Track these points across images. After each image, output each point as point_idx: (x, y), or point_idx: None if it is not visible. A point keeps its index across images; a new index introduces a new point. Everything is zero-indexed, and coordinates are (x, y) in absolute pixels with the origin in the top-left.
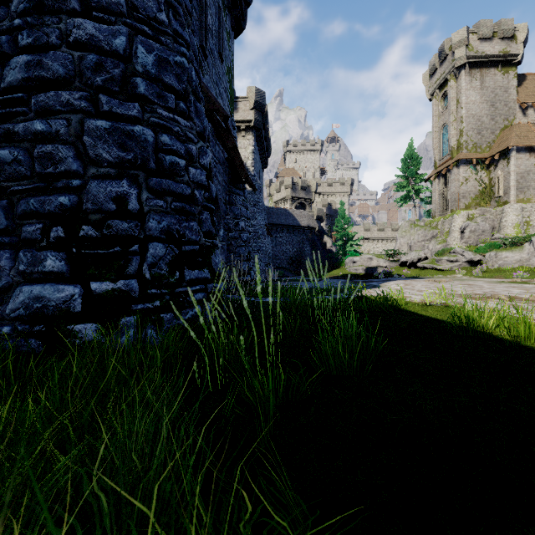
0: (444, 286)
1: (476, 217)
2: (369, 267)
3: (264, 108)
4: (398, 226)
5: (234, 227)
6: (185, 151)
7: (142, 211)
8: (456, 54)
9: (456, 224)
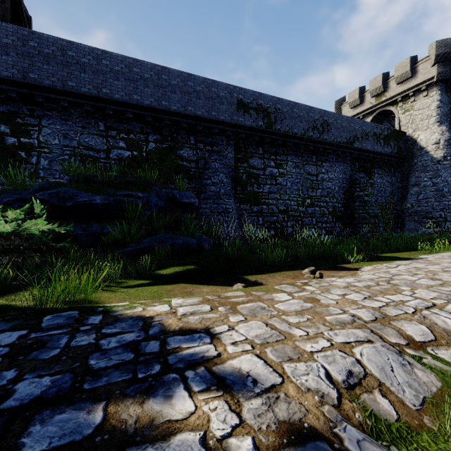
0: None
1: None
2: None
3: None
4: None
5: None
6: None
7: (445, 216)
8: None
9: None
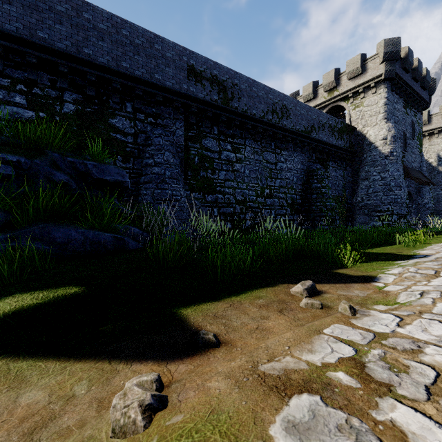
0: None
1: None
2: None
3: None
4: None
5: (421, 203)
6: (400, 197)
7: (392, 210)
8: None
9: None
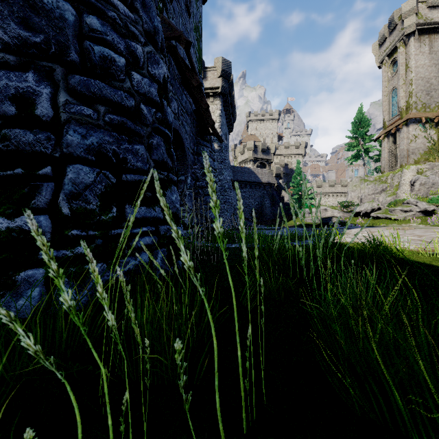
0: (415, 233)
1: (425, 171)
2: (324, 218)
3: (230, 76)
4: (347, 183)
5: (201, 177)
6: (127, 49)
7: (58, 119)
8: (405, 23)
9: (405, 178)
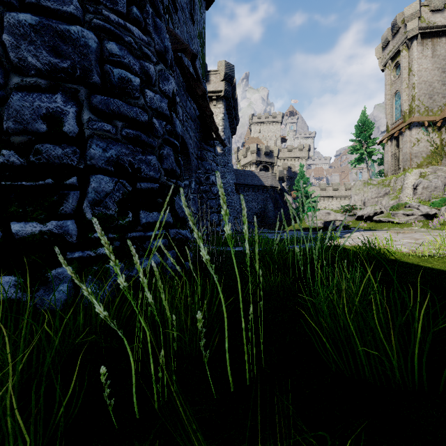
0: (413, 236)
1: (428, 175)
2: (327, 221)
3: (233, 79)
4: (351, 186)
5: (205, 181)
6: (141, 69)
7: (82, 134)
8: (408, 26)
9: (408, 181)
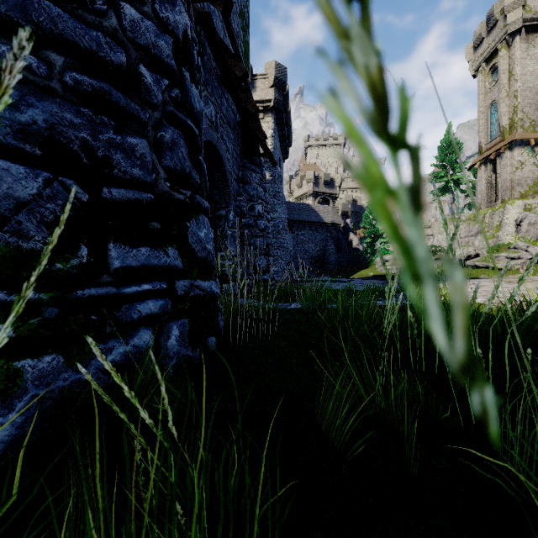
0: None
1: (534, 208)
2: None
3: (285, 85)
4: (431, 223)
5: (248, 212)
6: None
7: None
8: (509, 18)
9: (509, 216)
